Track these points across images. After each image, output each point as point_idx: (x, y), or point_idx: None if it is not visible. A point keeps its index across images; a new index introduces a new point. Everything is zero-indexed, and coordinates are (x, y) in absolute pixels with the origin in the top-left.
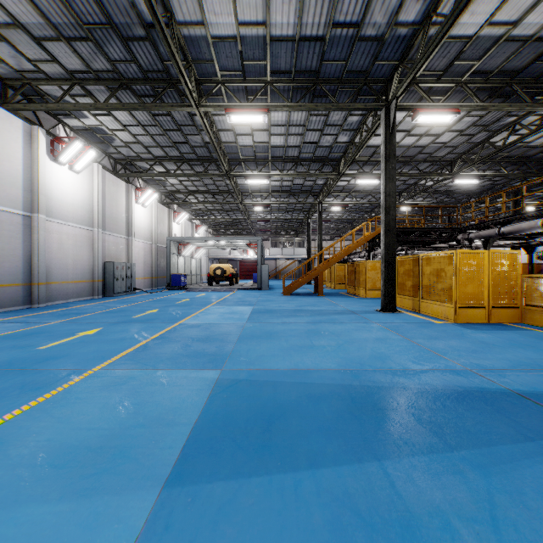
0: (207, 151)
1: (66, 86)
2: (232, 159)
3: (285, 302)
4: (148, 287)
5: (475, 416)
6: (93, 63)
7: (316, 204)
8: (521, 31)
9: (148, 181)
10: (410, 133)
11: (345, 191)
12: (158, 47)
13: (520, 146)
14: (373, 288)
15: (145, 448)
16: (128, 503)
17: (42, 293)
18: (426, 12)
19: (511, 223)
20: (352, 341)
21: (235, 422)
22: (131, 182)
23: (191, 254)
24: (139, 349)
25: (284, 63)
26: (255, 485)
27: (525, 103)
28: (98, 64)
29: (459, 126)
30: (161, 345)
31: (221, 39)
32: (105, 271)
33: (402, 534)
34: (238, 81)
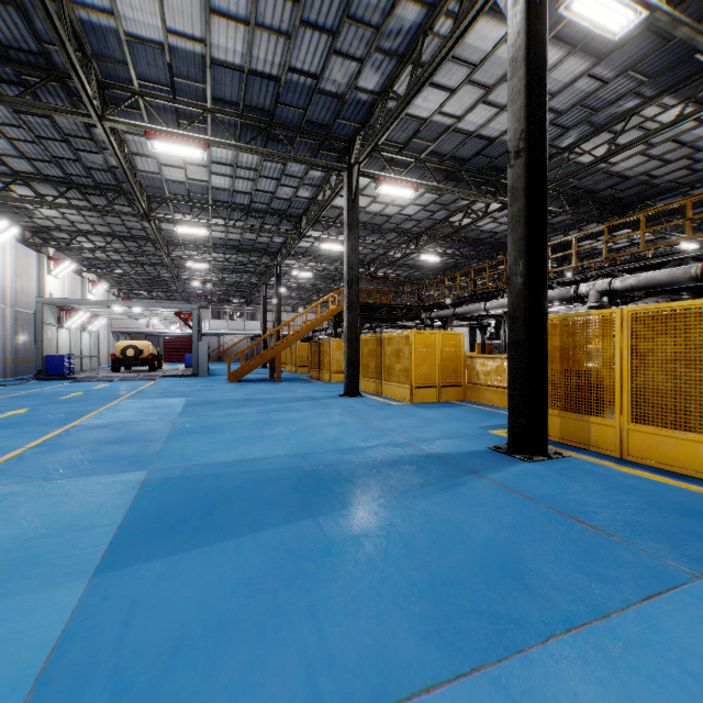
0: (113, 178)
1: None
2: (153, 194)
3: (231, 391)
4: None
5: (400, 475)
6: None
7: (274, 267)
8: (465, 126)
9: None
10: (376, 200)
11: (309, 254)
12: (33, 20)
13: (474, 229)
14: (339, 370)
15: (59, 552)
16: (52, 595)
17: None
18: (384, 84)
19: (464, 305)
20: (307, 428)
21: (171, 514)
22: None
23: (81, 326)
24: (13, 461)
25: (230, 92)
26: (197, 554)
27: (472, 192)
28: None
29: (422, 201)
30: (50, 453)
31: (140, 41)
32: None
33: (322, 555)
34: (166, 98)
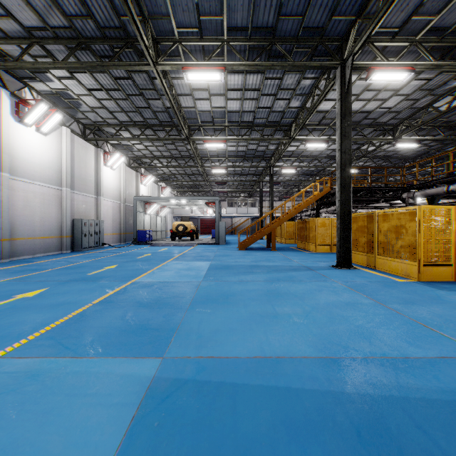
0: (168, 116)
1: (26, 46)
2: (191, 124)
3: (241, 257)
4: (117, 242)
5: None
6: (49, 19)
7: (268, 168)
8: None
9: (117, 146)
10: (358, 98)
11: (294, 156)
12: None
13: None
14: (323, 243)
15: None
16: None
17: (6, 248)
18: None
19: None
20: (320, 307)
21: None
22: (99, 147)
23: (156, 213)
24: (72, 319)
25: (241, 19)
26: None
27: None
28: (55, 20)
29: (405, 91)
30: (100, 314)
31: None
32: (74, 228)
33: None
34: (195, 39)
